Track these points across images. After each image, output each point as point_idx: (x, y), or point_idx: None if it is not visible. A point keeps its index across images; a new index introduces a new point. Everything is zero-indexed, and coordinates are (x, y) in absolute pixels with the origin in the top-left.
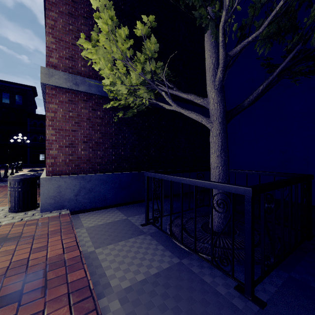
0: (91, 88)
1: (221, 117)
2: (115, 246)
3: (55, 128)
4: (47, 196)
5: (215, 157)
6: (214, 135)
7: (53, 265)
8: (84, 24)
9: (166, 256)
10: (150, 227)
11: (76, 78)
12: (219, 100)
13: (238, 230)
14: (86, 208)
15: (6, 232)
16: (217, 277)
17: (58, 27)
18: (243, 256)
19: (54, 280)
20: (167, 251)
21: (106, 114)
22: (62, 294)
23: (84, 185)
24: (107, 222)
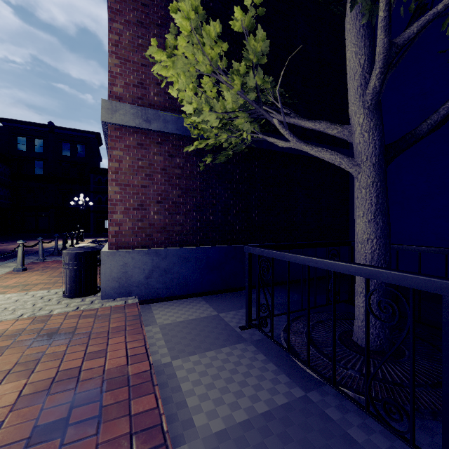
0: (167, 125)
1: (375, 156)
2: (201, 358)
3: (120, 183)
4: (109, 277)
5: (364, 223)
6: (363, 186)
7: (112, 381)
8: (158, 35)
9: (281, 383)
10: (253, 330)
11: (147, 113)
12: (372, 127)
13: (407, 349)
14: (161, 296)
15: (57, 325)
16: (376, 434)
17: (124, 43)
18: (425, 402)
19: (113, 407)
20: (282, 375)
21: (188, 161)
22: (122, 433)
23: (158, 263)
24: (189, 319)
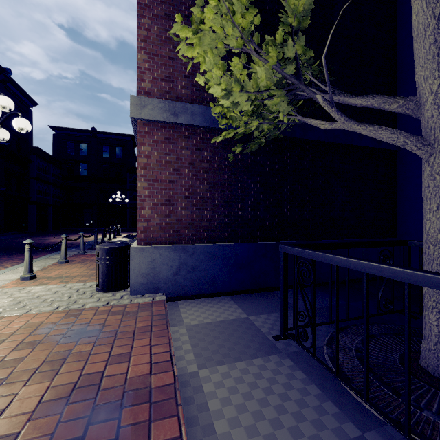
0: (194, 118)
1: None
2: (230, 370)
3: (149, 178)
4: (138, 273)
5: (439, 218)
6: (438, 171)
7: (134, 393)
8: None
9: (328, 414)
10: (288, 340)
11: (175, 106)
12: None
13: None
14: (188, 294)
15: (87, 320)
16: None
17: (152, 37)
18: None
19: (131, 428)
20: (328, 402)
21: (216, 155)
22: None
23: (185, 260)
24: (217, 321)
